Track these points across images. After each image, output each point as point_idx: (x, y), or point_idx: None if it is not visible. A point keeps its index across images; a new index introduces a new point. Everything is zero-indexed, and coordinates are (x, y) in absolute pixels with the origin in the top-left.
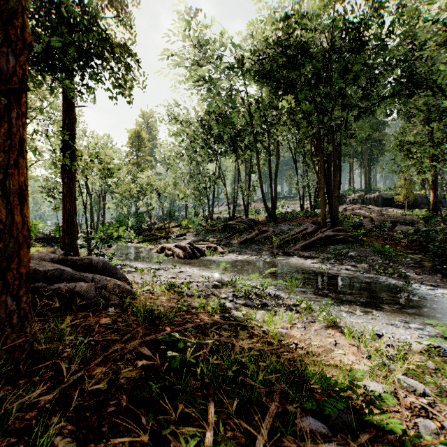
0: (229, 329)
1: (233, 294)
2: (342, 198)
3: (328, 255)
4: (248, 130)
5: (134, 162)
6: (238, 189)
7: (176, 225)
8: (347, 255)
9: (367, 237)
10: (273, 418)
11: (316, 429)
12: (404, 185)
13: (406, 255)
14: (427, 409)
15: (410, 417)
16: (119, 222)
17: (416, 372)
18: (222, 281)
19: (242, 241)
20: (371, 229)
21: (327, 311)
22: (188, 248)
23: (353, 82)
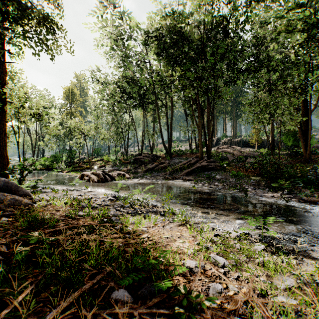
0: (101, 229)
1: (121, 205)
2: (218, 141)
3: (202, 178)
4: (151, 91)
5: (68, 112)
6: (145, 133)
7: (100, 159)
8: (214, 178)
9: (229, 166)
10: (84, 293)
11: (120, 299)
12: (255, 132)
13: (251, 177)
14: (221, 276)
15: (207, 283)
16: (54, 157)
17: (225, 251)
18: (119, 197)
19: (145, 170)
20: (232, 161)
21: (185, 214)
22: (101, 175)
23: (220, 60)
